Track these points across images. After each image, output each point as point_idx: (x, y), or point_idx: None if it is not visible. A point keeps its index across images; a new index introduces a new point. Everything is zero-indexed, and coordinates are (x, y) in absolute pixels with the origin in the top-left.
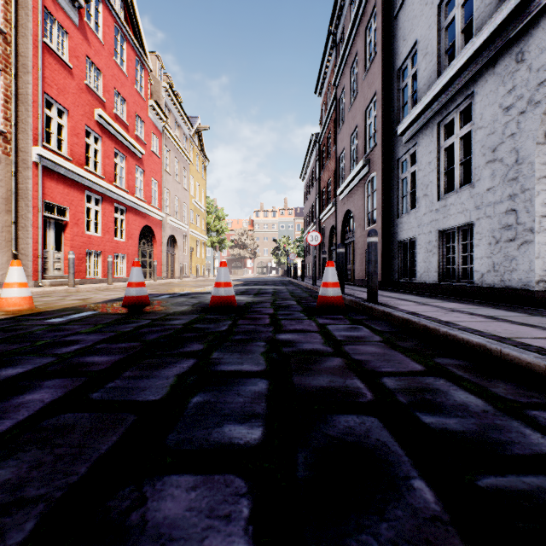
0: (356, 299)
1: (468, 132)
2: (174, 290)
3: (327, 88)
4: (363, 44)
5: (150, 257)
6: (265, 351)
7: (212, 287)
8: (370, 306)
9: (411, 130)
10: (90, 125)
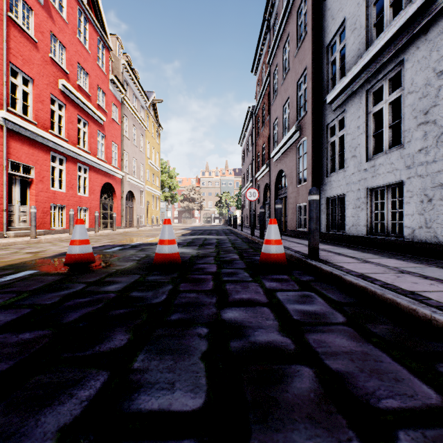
0: (296, 254)
1: (397, 98)
2: (128, 240)
3: (261, 67)
4: (294, 26)
5: (111, 209)
6: (207, 348)
7: None
8: (314, 265)
9: (340, 99)
10: (55, 94)
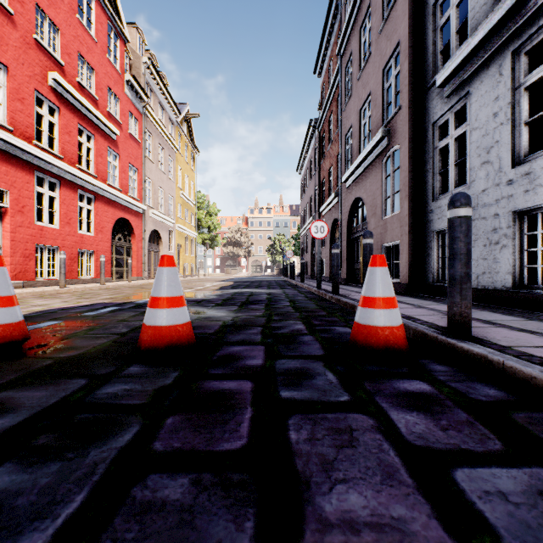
0: (414, 323)
1: None
2: (137, 296)
3: (328, 65)
4: None
5: (128, 254)
6: None
7: (192, 290)
8: (480, 354)
9: (460, 76)
10: (42, 91)
